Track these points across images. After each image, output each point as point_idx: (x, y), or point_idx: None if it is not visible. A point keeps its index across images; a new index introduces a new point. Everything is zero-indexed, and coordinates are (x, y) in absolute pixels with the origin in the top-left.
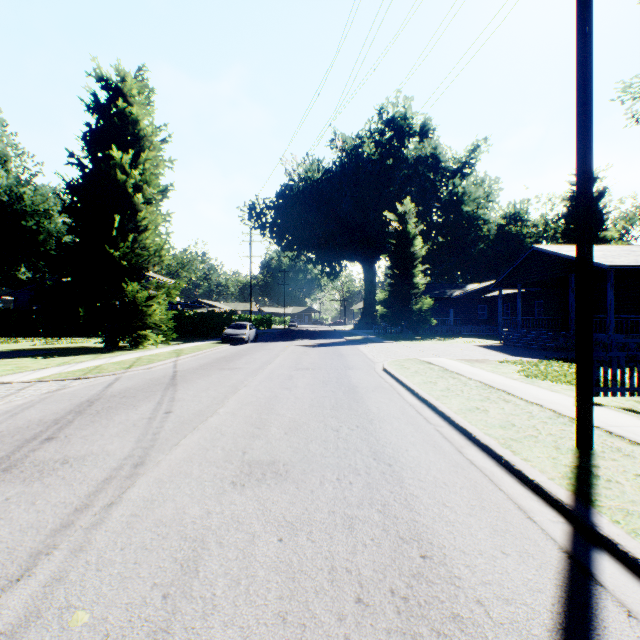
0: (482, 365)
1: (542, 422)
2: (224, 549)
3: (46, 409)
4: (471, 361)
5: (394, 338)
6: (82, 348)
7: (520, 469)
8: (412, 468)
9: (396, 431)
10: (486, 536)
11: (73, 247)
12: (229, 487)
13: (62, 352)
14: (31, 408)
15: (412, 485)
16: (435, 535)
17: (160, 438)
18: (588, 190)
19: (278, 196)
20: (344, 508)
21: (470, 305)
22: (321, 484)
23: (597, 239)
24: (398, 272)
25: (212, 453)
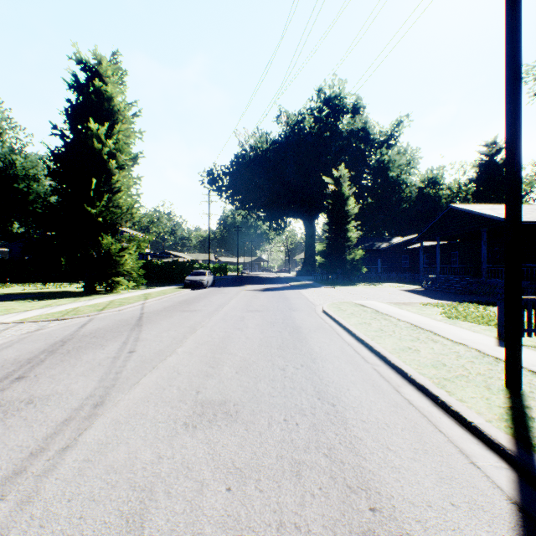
0: (408, 307)
1: (470, 362)
2: (172, 500)
3: (22, 349)
4: (398, 304)
5: (331, 283)
6: (64, 292)
7: (457, 410)
8: (354, 408)
9: (337, 370)
10: (433, 484)
11: (56, 206)
12: (181, 429)
13: (47, 296)
14: (9, 348)
15: (356, 426)
16: (382, 483)
17: (121, 377)
18: (518, 148)
19: (232, 162)
20: (291, 452)
21: (395, 255)
22: (269, 425)
23: (502, 200)
24: (334, 227)
25: (168, 393)
